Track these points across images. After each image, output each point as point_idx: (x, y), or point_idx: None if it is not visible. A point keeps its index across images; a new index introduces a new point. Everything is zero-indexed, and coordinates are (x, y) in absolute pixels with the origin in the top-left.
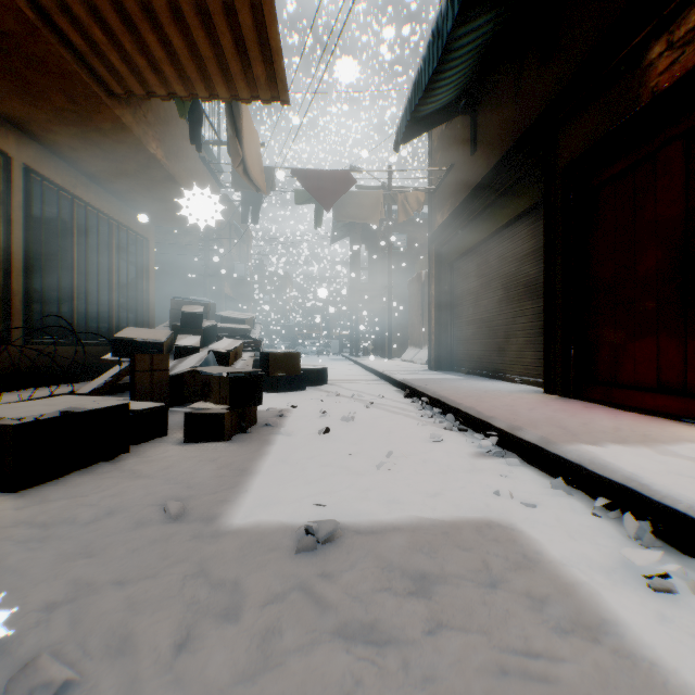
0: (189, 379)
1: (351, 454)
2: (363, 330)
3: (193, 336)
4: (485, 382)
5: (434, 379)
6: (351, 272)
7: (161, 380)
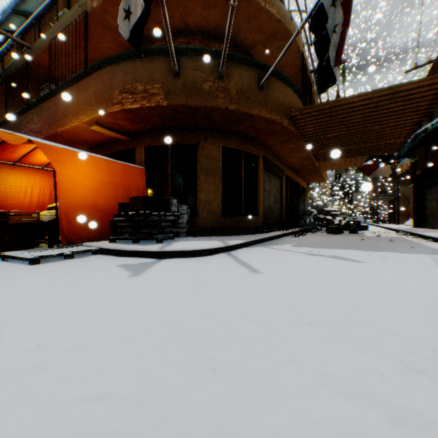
0: (345, 224)
1: (380, 234)
2: (380, 208)
3: (328, 216)
4: (426, 229)
5: (408, 228)
6: (372, 178)
7: (332, 225)
